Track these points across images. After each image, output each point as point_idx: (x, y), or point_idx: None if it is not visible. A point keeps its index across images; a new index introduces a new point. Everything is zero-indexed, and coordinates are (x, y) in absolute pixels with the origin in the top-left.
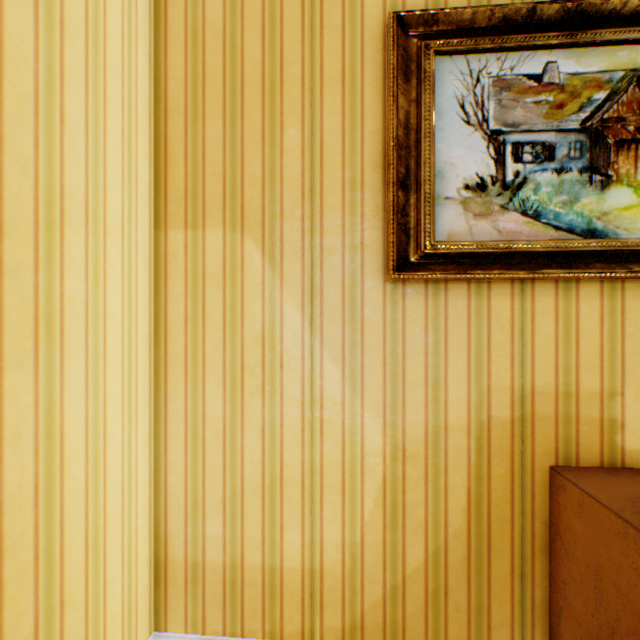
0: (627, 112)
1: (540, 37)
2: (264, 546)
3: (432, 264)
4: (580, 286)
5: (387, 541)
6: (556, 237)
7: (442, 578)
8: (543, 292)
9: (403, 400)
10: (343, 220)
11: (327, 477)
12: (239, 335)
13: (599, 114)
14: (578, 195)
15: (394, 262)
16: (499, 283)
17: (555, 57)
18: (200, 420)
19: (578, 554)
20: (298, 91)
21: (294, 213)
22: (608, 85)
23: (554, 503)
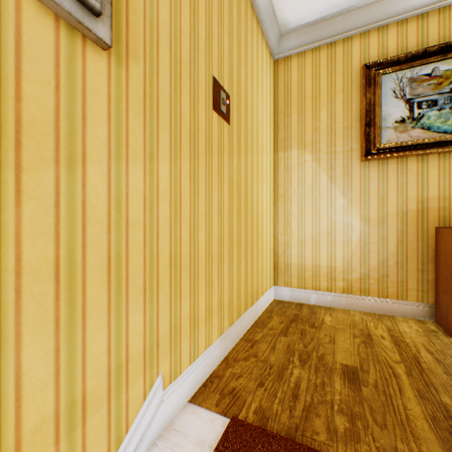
0: None
1: (429, 60)
2: (312, 258)
3: (380, 153)
4: (450, 154)
5: (361, 257)
6: (437, 136)
7: (385, 271)
8: (432, 159)
9: (368, 205)
10: (343, 141)
11: (337, 234)
12: (303, 185)
13: None
14: (448, 118)
15: (364, 153)
16: (411, 157)
17: (437, 65)
18: (289, 215)
19: (441, 251)
20: (325, 98)
21: (324, 141)
22: None
23: (435, 240)
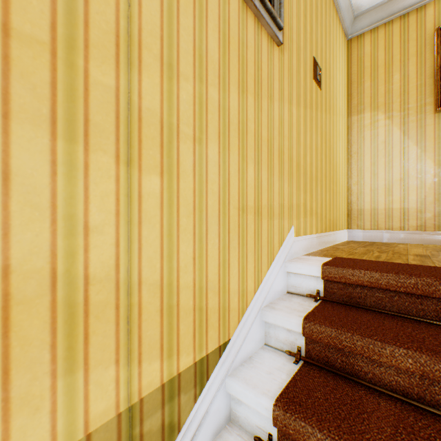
0: None
1: None
2: (385, 203)
3: None
4: None
5: (435, 197)
6: None
7: None
8: None
9: None
10: (416, 98)
11: (409, 179)
12: (375, 142)
13: None
14: None
15: (437, 105)
16: None
17: None
18: (362, 169)
19: None
20: (398, 63)
21: (396, 101)
22: None
23: None
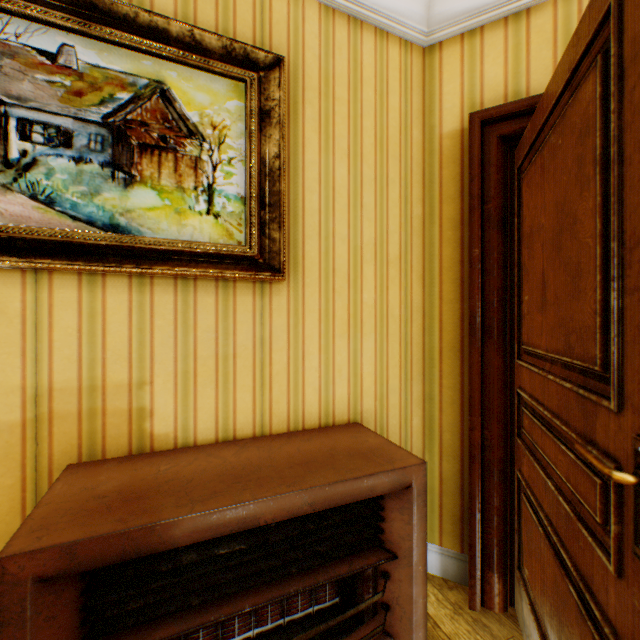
0: (153, 119)
1: (49, 13)
2: None
3: None
4: (109, 280)
5: None
6: (76, 228)
7: None
8: (66, 284)
9: None
10: None
11: None
12: None
13: (124, 114)
14: (101, 188)
15: None
16: (8, 271)
17: (75, 42)
18: None
19: None
20: None
21: None
22: (134, 88)
23: None
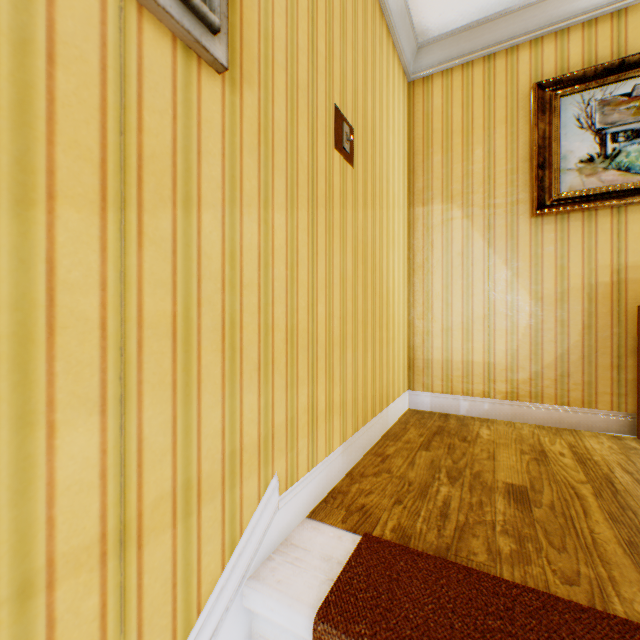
0: None
1: (628, 74)
2: (462, 352)
3: (558, 205)
4: None
5: (531, 349)
6: None
7: (565, 368)
8: (632, 211)
9: (541, 277)
10: (506, 190)
11: (497, 318)
12: (449, 252)
13: None
14: None
15: (535, 206)
16: (602, 210)
17: (639, 81)
18: (430, 294)
19: None
20: (481, 131)
21: (478, 191)
22: None
23: (637, 324)
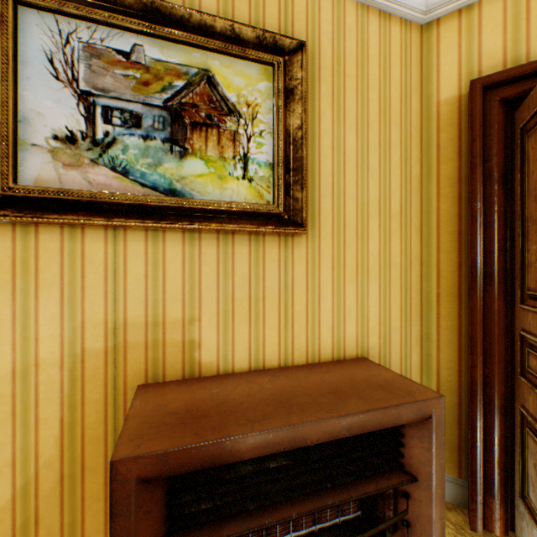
0: (201, 101)
1: (125, 20)
2: None
3: (14, 206)
4: (167, 235)
5: None
6: (144, 193)
7: (34, 509)
8: (136, 238)
9: None
10: None
11: None
12: None
13: (179, 98)
14: (163, 160)
15: None
16: (94, 229)
17: (143, 42)
18: None
19: None
20: None
21: None
22: (187, 77)
23: None
